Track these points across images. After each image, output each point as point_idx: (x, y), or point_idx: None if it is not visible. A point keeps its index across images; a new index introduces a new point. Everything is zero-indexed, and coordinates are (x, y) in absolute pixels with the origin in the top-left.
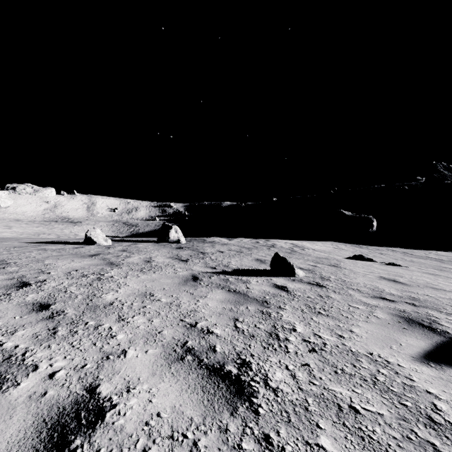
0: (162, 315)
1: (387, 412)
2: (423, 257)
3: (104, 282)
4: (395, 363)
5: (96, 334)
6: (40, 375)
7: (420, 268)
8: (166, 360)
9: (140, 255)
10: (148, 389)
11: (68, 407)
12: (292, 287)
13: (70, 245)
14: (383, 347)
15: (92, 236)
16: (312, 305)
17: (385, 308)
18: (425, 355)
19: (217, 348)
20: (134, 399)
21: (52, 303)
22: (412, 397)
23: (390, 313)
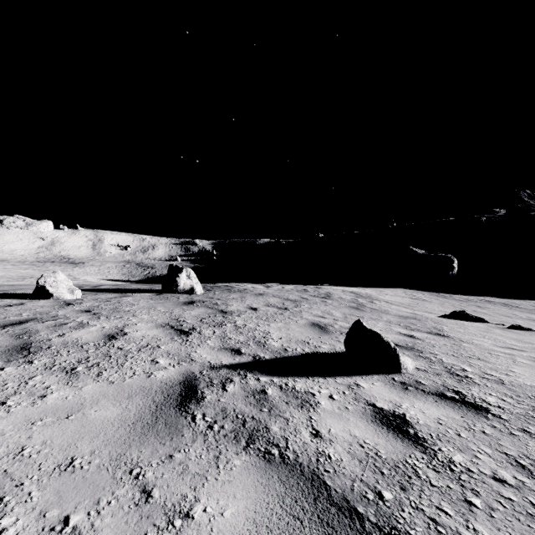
0: None
1: None
2: None
3: None
4: None
5: None
6: None
7: None
8: None
9: (109, 320)
10: None
11: None
12: (421, 421)
13: (5, 300)
14: None
15: (47, 284)
16: None
17: None
18: None
19: None
20: None
21: None
22: None
23: None
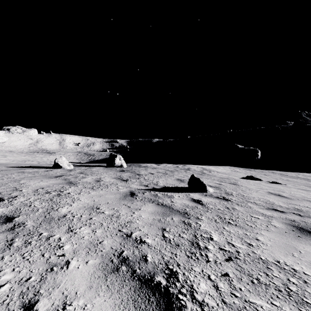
0: (104, 226)
1: None
2: (295, 177)
3: (62, 197)
4: (300, 271)
5: (46, 245)
6: None
7: (295, 185)
8: (103, 271)
9: (93, 176)
10: (83, 305)
11: None
12: (205, 201)
13: (43, 169)
14: (286, 254)
15: (59, 162)
16: (222, 216)
17: (279, 218)
18: None
19: (148, 258)
20: None
21: (17, 216)
22: None
23: (284, 223)
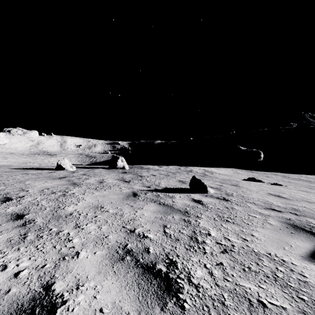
0: (109, 223)
1: (289, 305)
2: (297, 179)
3: (67, 197)
4: (289, 261)
5: (57, 238)
6: (7, 274)
7: (296, 187)
8: (110, 260)
9: (96, 177)
10: (94, 286)
11: (26, 303)
12: (206, 201)
13: (46, 170)
14: (278, 248)
15: (61, 164)
16: (221, 215)
17: (276, 217)
18: (311, 255)
19: (150, 250)
20: (82, 295)
21: (26, 213)
22: (307, 291)
23: (280, 221)
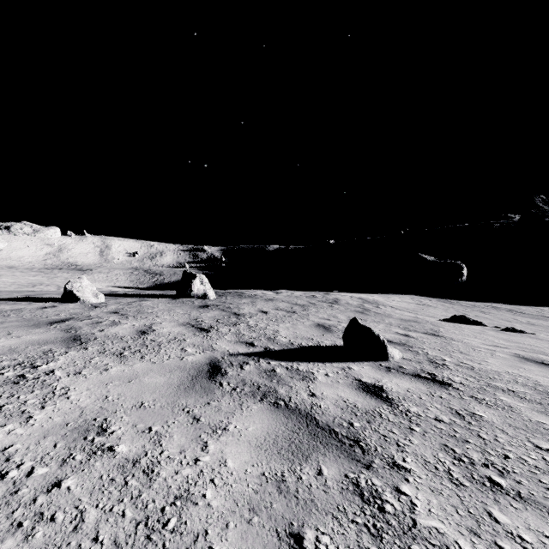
0: (85, 530)
1: None
2: (539, 317)
3: (21, 388)
4: None
5: None
6: None
7: None
8: None
9: (137, 320)
10: None
11: None
12: (394, 389)
13: (38, 303)
14: None
15: (74, 289)
16: (460, 450)
17: None
18: None
19: None
20: None
21: None
22: None
23: None
